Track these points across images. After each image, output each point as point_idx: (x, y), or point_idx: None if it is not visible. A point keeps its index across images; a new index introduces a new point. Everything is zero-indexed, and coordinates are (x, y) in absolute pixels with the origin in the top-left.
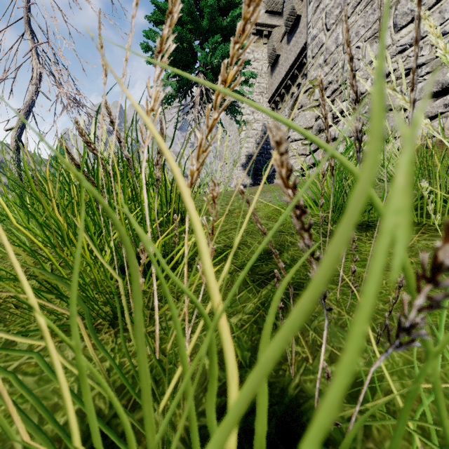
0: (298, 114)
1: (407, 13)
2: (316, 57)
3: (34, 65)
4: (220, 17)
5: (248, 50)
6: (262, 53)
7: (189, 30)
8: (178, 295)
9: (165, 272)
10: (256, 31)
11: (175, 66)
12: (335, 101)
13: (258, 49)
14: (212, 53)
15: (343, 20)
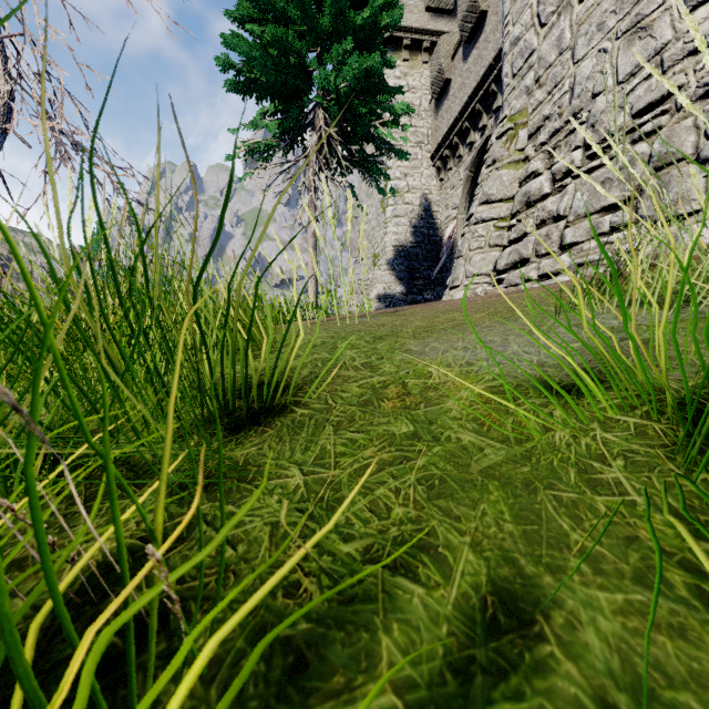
0: (488, 175)
1: None
2: (519, 74)
3: None
4: (352, 11)
5: (398, 74)
6: (420, 78)
7: (300, 35)
8: None
9: None
10: (411, 41)
11: (276, 97)
12: (557, 150)
13: (414, 71)
14: (337, 72)
15: (572, 5)
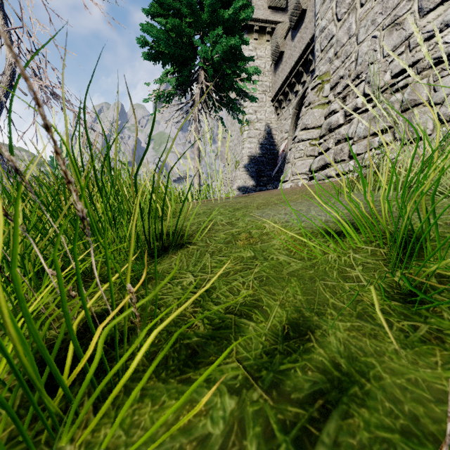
0: (305, 112)
1: None
2: (325, 50)
3: (6, 54)
4: (222, 10)
5: (251, 48)
6: (264, 51)
7: (189, 24)
8: None
9: (108, 402)
10: (259, 27)
11: (174, 63)
12: (348, 97)
13: (261, 46)
14: (213, 48)
15: (356, 8)
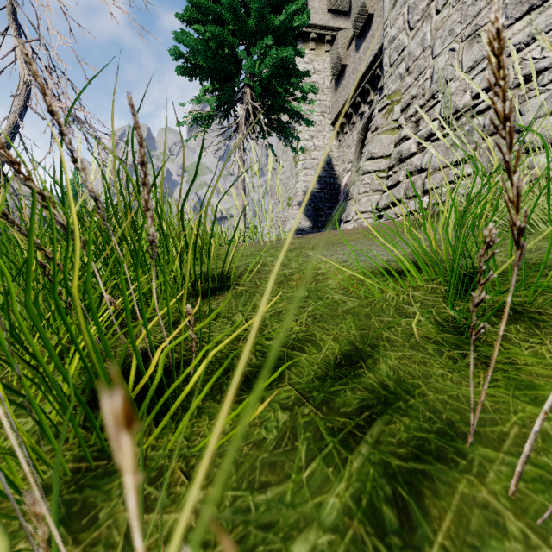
0: (372, 139)
1: (523, 2)
2: (395, 64)
3: (20, 71)
4: (271, 15)
5: (307, 60)
6: (323, 63)
7: (232, 32)
8: (191, 465)
9: (171, 412)
10: (316, 35)
11: (214, 78)
12: (421, 121)
13: (319, 58)
14: (261, 61)
15: (432, 15)
